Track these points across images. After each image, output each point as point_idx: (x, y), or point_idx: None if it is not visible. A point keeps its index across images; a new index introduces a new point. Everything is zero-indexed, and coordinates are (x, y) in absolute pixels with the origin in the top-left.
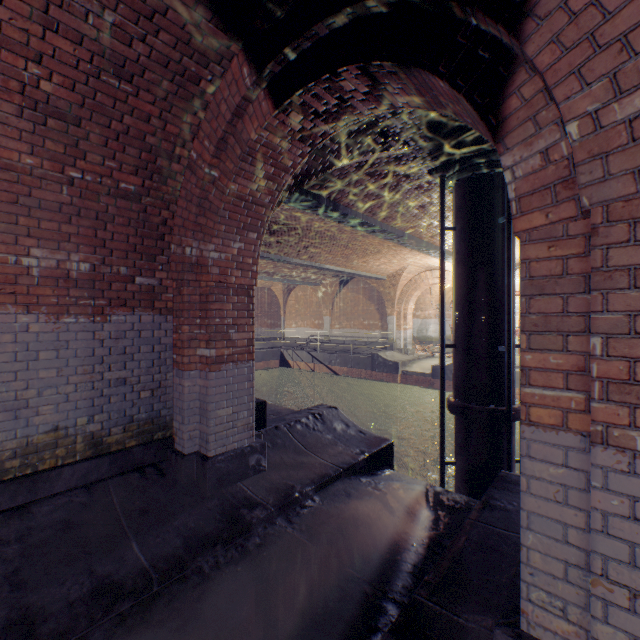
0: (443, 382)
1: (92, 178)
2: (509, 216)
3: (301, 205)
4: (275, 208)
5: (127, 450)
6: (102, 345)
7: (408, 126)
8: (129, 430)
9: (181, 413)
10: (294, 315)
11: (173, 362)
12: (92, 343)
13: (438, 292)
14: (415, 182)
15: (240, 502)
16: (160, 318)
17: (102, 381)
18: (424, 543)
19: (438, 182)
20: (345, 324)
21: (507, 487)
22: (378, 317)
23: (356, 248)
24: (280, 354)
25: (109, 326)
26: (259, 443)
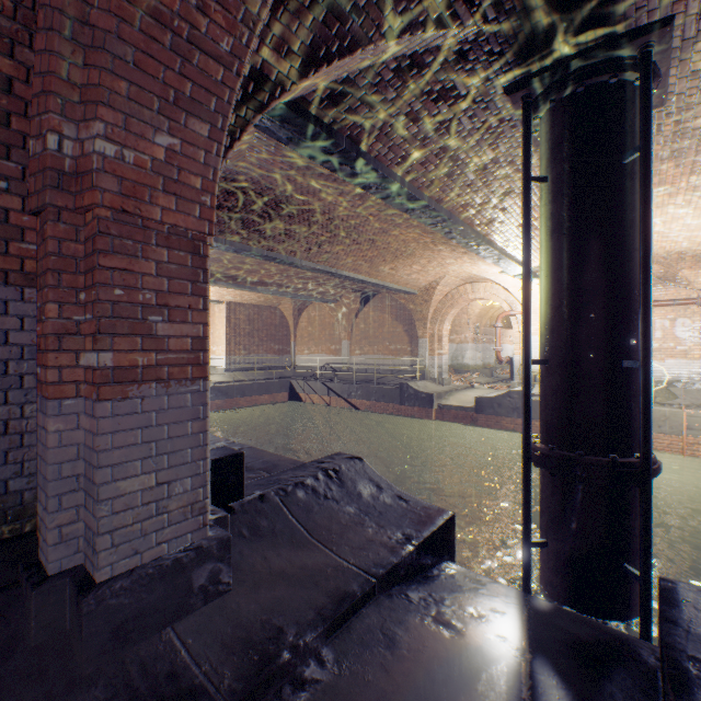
0: (528, 418)
1: None
2: (647, 144)
3: (307, 147)
4: (257, 117)
5: None
6: None
7: None
8: None
9: (44, 487)
10: (306, 339)
11: (37, 382)
12: None
13: (476, 312)
14: (481, 115)
15: (155, 691)
16: (5, 291)
17: None
18: None
19: (517, 112)
20: (367, 349)
21: (698, 622)
22: (407, 340)
23: (383, 247)
24: (289, 385)
25: None
26: (216, 540)
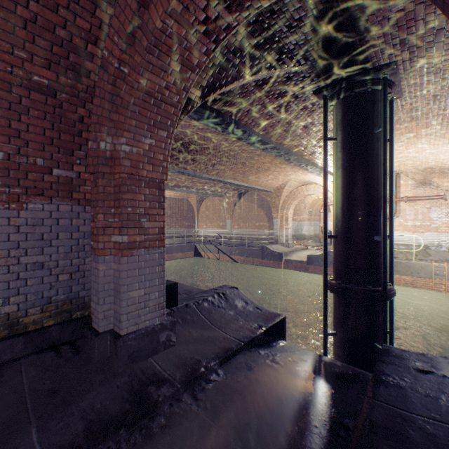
0: (326, 267)
1: (1, 66)
2: (385, 125)
3: (208, 122)
4: (185, 117)
5: (43, 329)
6: (18, 231)
7: (301, 42)
8: (47, 310)
9: (97, 294)
10: (205, 219)
11: (91, 248)
12: (7, 229)
13: (310, 202)
14: (302, 103)
15: (149, 378)
16: (78, 208)
17: (18, 265)
18: (326, 424)
19: (321, 102)
20: (242, 225)
21: (394, 361)
22: (266, 220)
23: (251, 166)
24: (194, 247)
25: (25, 213)
26: (169, 321)
